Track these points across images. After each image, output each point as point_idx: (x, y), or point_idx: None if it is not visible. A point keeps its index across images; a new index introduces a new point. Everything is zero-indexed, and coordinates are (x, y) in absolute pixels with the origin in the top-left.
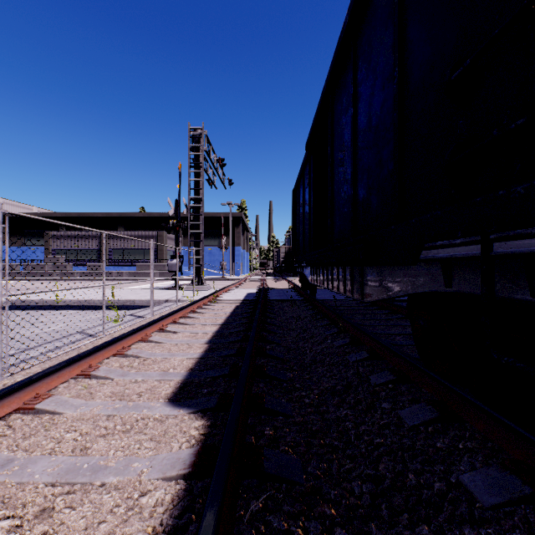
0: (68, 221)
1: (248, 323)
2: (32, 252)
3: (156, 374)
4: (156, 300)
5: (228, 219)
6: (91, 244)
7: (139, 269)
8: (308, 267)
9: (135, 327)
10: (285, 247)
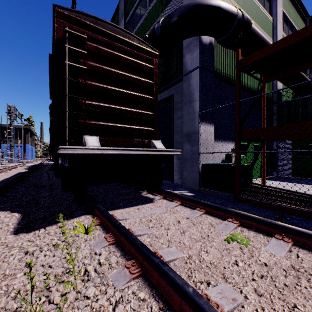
0: None
1: None
2: None
3: (21, 169)
4: None
5: (20, 129)
6: None
7: None
8: None
9: None
10: None
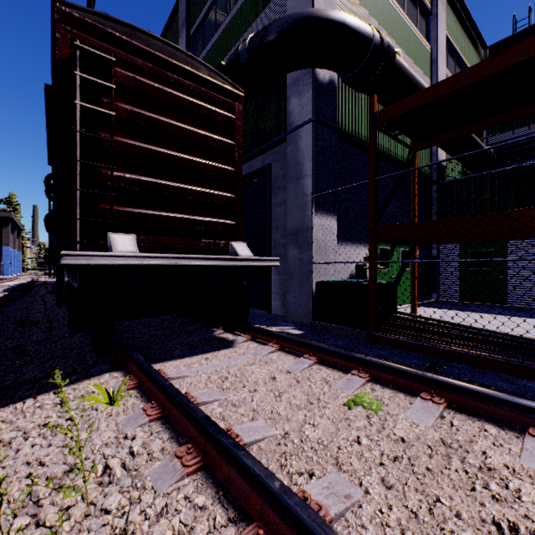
0: None
1: None
2: None
3: None
4: None
5: None
6: None
7: None
8: None
9: None
10: None
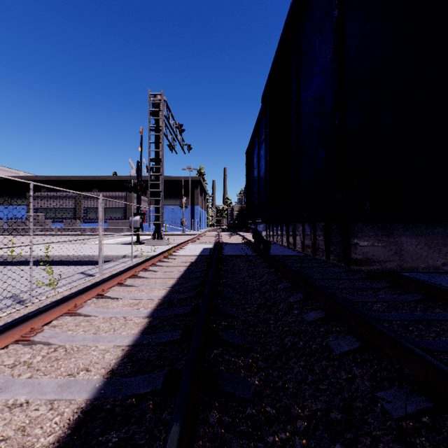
0: (49, 183)
1: (201, 284)
2: (17, 211)
3: (54, 384)
4: (114, 256)
5: (188, 182)
6: (68, 203)
7: (109, 225)
8: (262, 223)
9: (74, 290)
10: (238, 206)
